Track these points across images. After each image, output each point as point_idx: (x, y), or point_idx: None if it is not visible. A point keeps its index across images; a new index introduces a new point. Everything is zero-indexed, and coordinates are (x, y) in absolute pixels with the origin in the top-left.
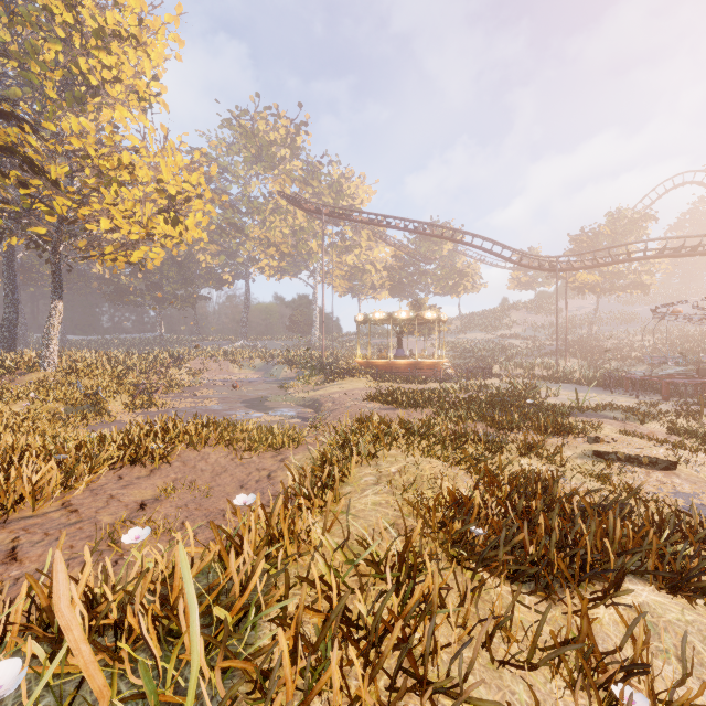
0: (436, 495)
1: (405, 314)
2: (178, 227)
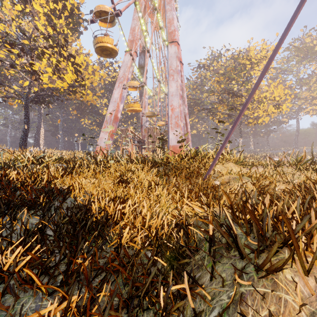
0: None
1: None
2: (279, 109)
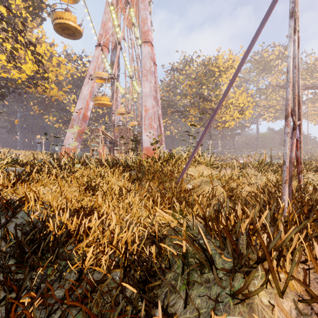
0: None
1: None
2: (243, 115)
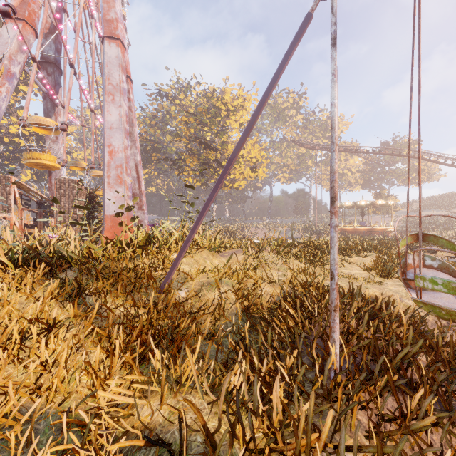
0: (339, 240)
1: (364, 203)
2: (255, 174)
